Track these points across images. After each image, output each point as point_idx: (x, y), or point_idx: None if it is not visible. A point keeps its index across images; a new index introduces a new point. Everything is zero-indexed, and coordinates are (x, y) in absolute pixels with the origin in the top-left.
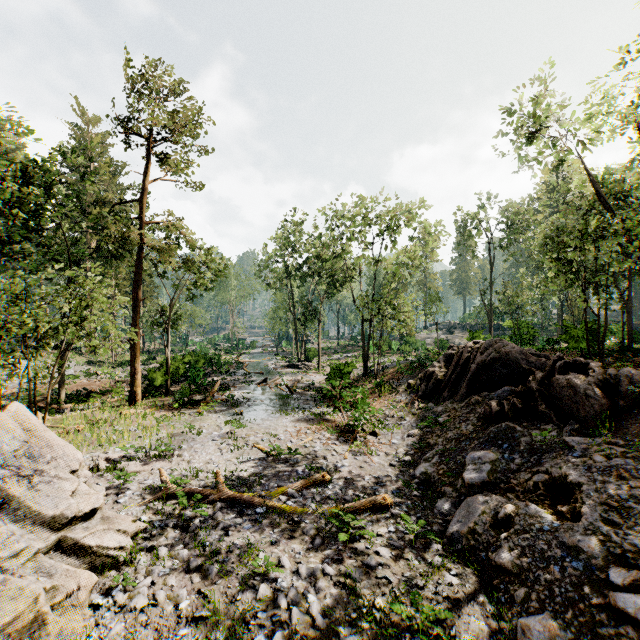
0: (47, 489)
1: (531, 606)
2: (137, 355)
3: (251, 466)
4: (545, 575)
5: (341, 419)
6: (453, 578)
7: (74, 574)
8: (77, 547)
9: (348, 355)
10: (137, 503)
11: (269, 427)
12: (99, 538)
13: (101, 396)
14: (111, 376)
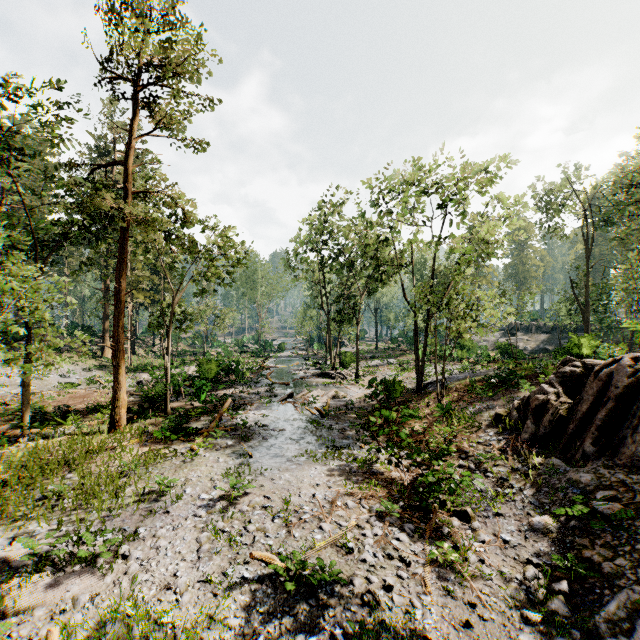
0: None
1: None
2: (120, 366)
3: (243, 604)
4: None
5: (399, 473)
6: None
7: None
8: None
9: (389, 361)
10: None
11: (288, 486)
12: None
13: (86, 415)
14: None
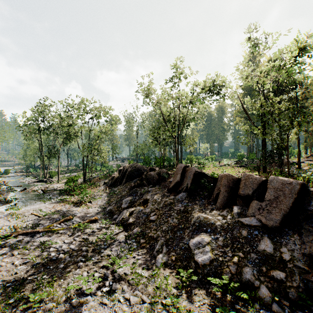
0: None
1: (135, 228)
2: None
3: (31, 222)
4: (139, 220)
5: (74, 199)
6: (116, 230)
7: None
8: None
9: (74, 174)
10: None
11: (35, 208)
12: None
13: None
14: None
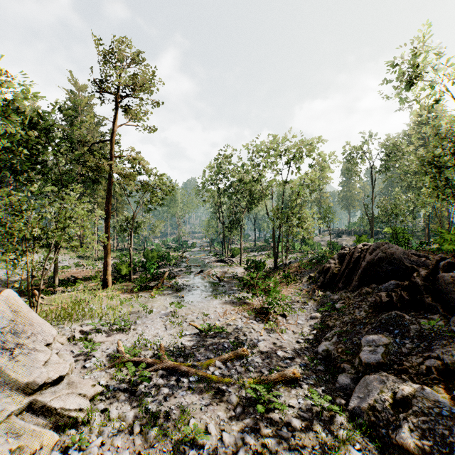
0: (25, 360)
1: None
2: (108, 252)
3: (188, 340)
4: None
5: (257, 302)
6: (358, 453)
7: (39, 434)
8: (45, 409)
9: (262, 253)
10: (99, 368)
11: (203, 308)
12: (63, 401)
13: (84, 281)
14: (93, 267)
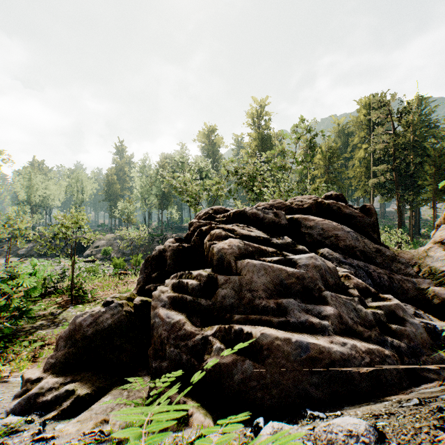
0: None
1: None
2: None
3: None
4: None
5: None
6: None
7: None
8: None
9: None
10: None
11: None
12: None
13: None
14: None
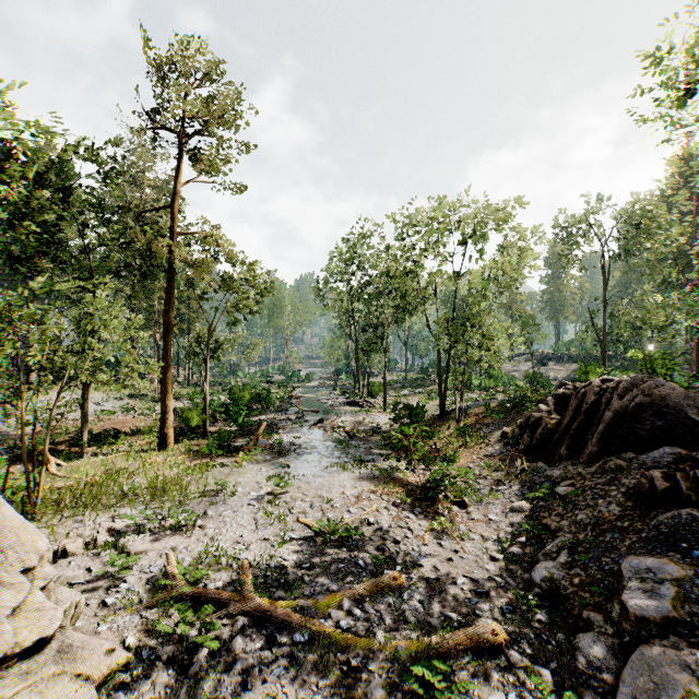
0: None
1: None
2: (168, 390)
3: (293, 550)
4: None
5: (415, 478)
6: None
7: None
8: None
9: (418, 390)
10: (129, 608)
11: (321, 487)
12: (41, 693)
13: (132, 437)
14: (150, 412)
